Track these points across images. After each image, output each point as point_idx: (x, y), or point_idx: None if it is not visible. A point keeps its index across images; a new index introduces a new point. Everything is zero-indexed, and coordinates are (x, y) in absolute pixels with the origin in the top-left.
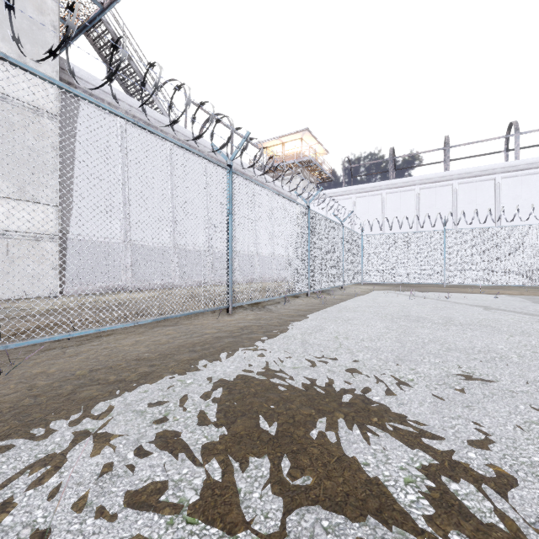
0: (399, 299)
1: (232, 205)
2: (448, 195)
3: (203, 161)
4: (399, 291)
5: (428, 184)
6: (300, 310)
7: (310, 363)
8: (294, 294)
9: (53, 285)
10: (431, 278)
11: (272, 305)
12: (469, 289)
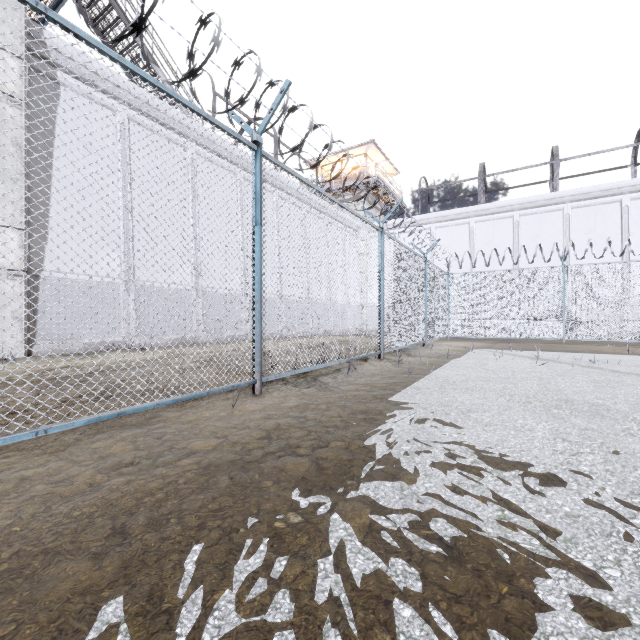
0: (520, 364)
1: (260, 211)
2: (557, 223)
3: (237, 177)
4: (508, 351)
5: (530, 208)
6: (374, 386)
7: (458, 631)
8: (361, 356)
9: (16, 341)
10: (544, 331)
11: (328, 375)
12: (601, 347)
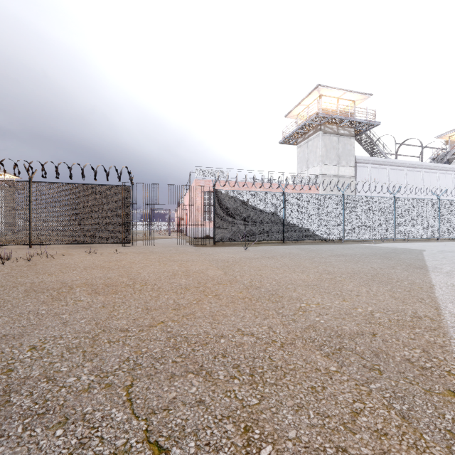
0: None
1: (439, 209)
2: None
3: (404, 171)
4: None
5: None
6: None
7: None
8: None
9: None
10: None
11: None
12: None
